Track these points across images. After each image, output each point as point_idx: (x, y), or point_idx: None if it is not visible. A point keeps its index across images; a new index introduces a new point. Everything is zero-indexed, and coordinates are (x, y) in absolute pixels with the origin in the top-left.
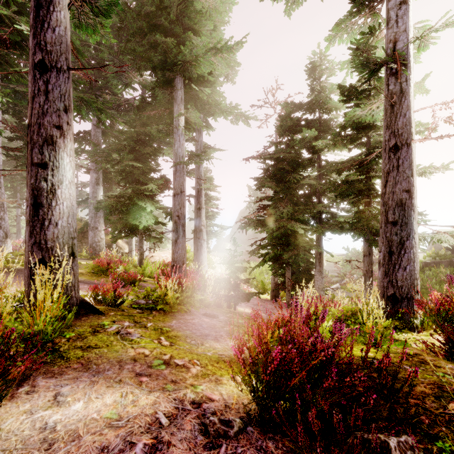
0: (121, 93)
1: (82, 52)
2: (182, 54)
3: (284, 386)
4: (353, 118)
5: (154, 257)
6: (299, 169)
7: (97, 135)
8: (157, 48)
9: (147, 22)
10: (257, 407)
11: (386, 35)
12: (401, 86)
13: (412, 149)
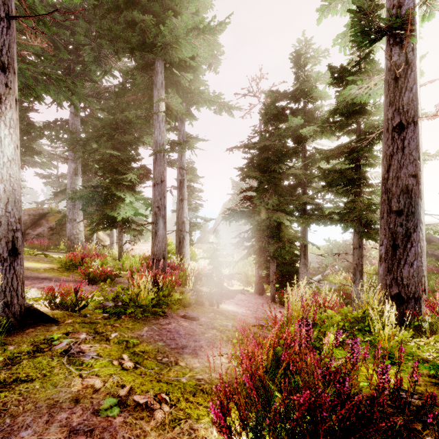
0: (100, 80)
1: (58, 35)
2: (162, 34)
3: None
4: (348, 98)
5: (135, 250)
6: (284, 158)
7: (75, 124)
8: (135, 28)
9: None
10: None
11: None
12: (407, 56)
13: (419, 128)
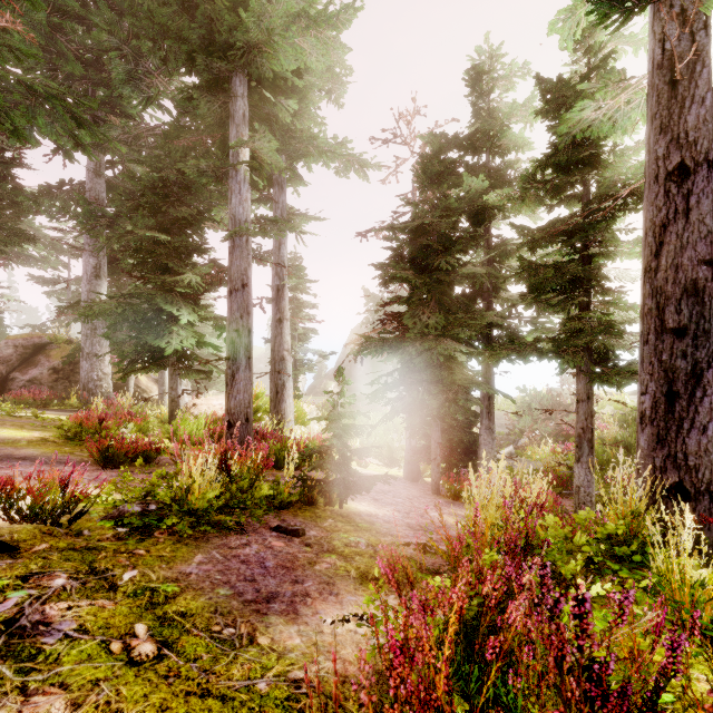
0: (139, 113)
1: (63, 32)
2: (244, 27)
3: None
4: (576, 128)
5: (200, 407)
6: (456, 246)
7: (97, 190)
8: (195, 13)
9: None
10: None
11: None
12: (694, 39)
13: None
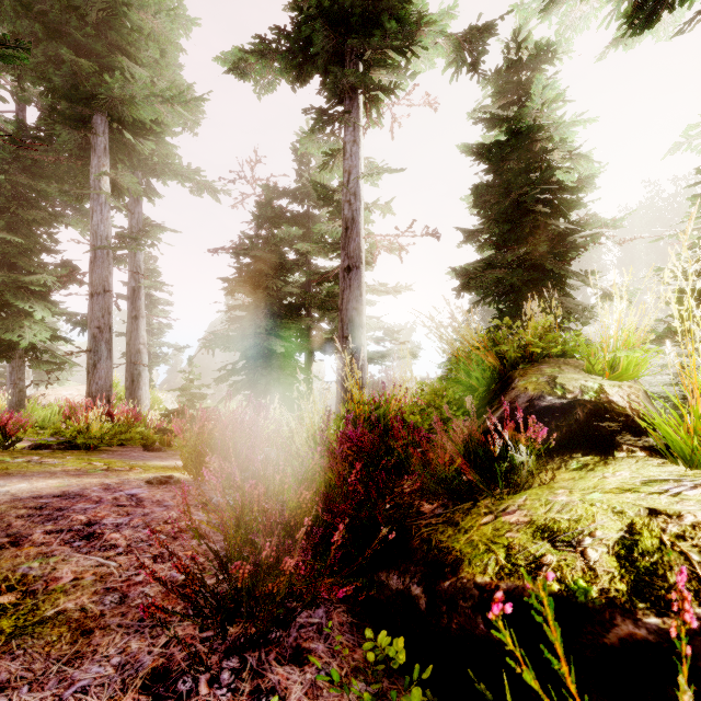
0: None
1: None
2: (108, 86)
3: (209, 435)
4: (322, 232)
5: (48, 397)
6: (280, 273)
7: None
8: (60, 64)
9: (43, 21)
10: (192, 458)
11: (343, 162)
12: (353, 213)
13: (361, 271)
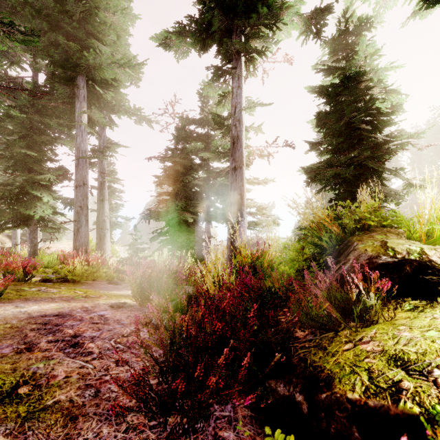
0: (5, 70)
1: None
2: (86, 58)
3: (149, 277)
4: (217, 145)
5: (51, 249)
6: (190, 172)
7: None
8: (57, 46)
9: (48, 20)
10: (138, 291)
11: (231, 100)
12: (238, 133)
13: (243, 170)
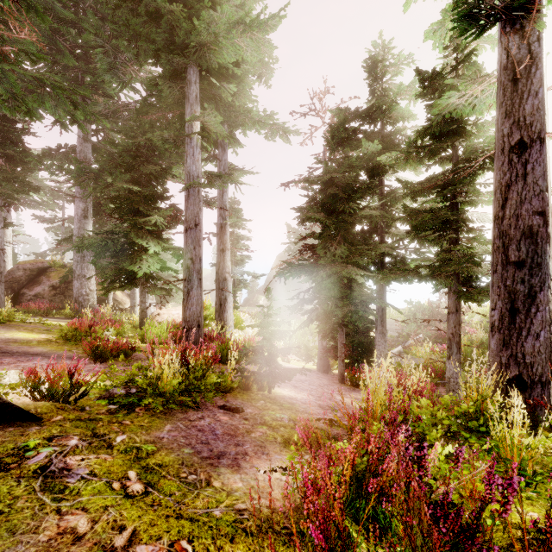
0: (117, 94)
1: (61, 34)
2: (196, 31)
3: None
4: (445, 110)
5: (162, 316)
6: (356, 195)
7: (85, 152)
8: (160, 22)
9: None
10: None
11: None
12: (530, 48)
13: (546, 148)
